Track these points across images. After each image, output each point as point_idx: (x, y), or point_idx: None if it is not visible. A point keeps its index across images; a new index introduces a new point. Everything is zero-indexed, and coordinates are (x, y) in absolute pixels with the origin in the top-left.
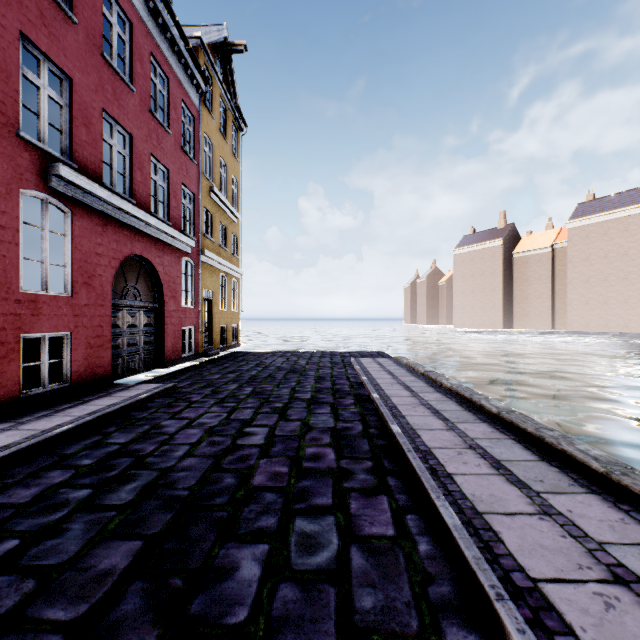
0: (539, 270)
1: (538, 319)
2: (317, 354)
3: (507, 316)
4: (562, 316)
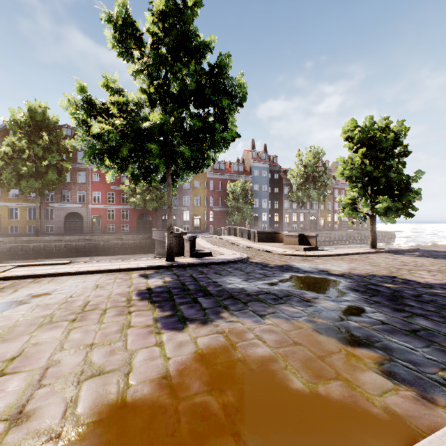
0: None
1: None
2: None
3: None
4: None
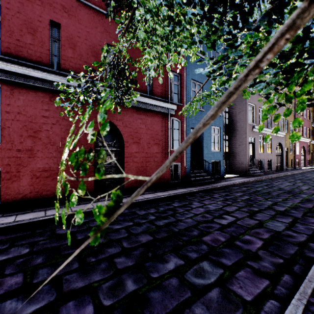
0: None
1: None
2: None
3: None
4: None
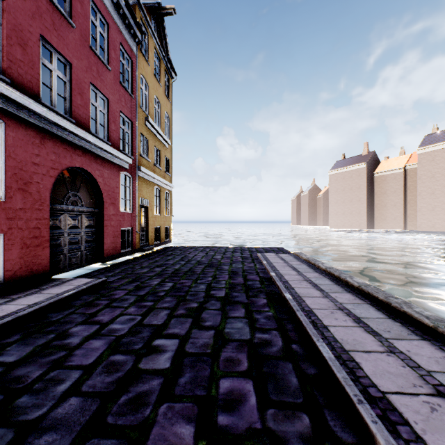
0: (394, 185)
1: (394, 222)
2: (230, 249)
3: (370, 219)
4: (412, 219)
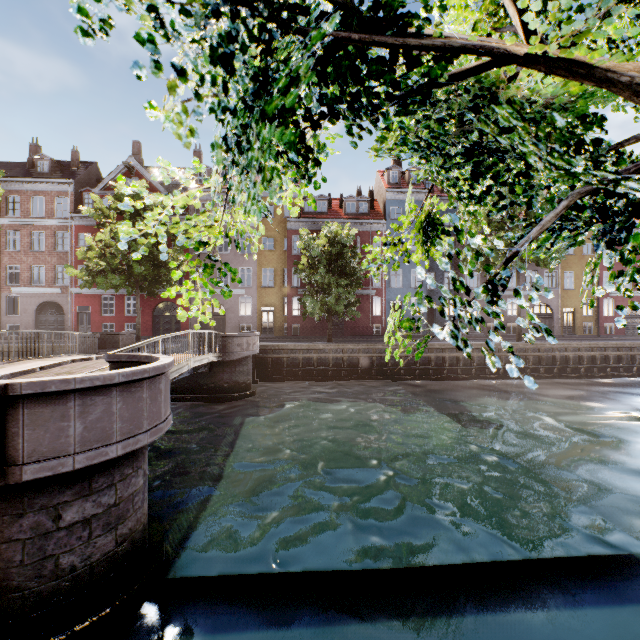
0: None
1: None
2: None
3: None
4: None
